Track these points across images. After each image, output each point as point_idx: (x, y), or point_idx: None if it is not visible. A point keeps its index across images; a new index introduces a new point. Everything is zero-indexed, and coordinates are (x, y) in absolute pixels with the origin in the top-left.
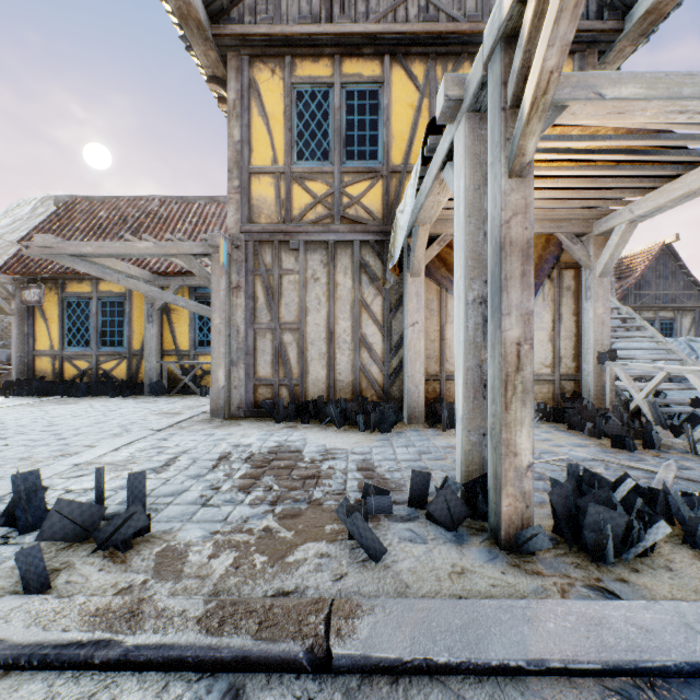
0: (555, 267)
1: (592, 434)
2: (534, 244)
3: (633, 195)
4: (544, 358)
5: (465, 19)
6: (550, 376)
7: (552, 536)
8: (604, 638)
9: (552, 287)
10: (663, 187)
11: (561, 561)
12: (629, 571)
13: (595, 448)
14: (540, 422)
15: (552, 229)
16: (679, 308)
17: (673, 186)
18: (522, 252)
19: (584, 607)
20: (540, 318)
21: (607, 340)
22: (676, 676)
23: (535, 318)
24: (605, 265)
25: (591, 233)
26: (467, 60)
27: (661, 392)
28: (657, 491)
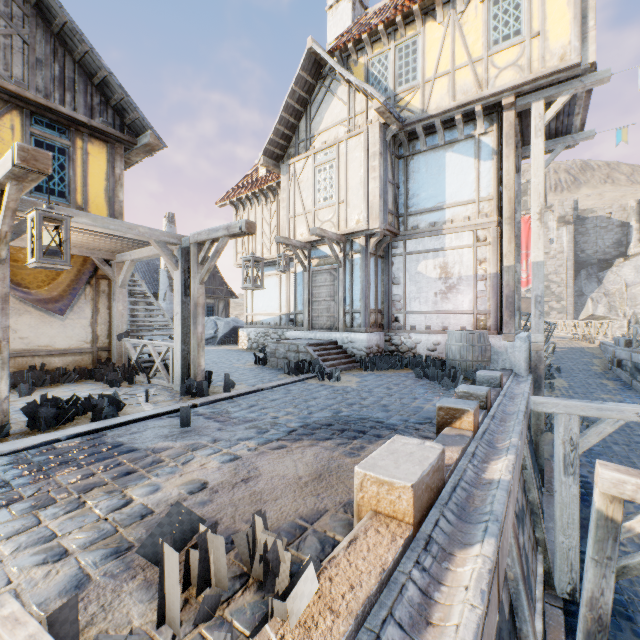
0: (94, 277)
1: (106, 382)
2: (75, 261)
3: (129, 248)
4: (86, 337)
5: (12, 81)
6: (91, 349)
7: (27, 429)
8: (16, 445)
9: (93, 290)
10: (141, 249)
11: (23, 435)
12: (55, 429)
13: (100, 389)
14: (80, 381)
15: (89, 254)
16: (218, 298)
17: (144, 250)
18: (3, 298)
19: (16, 441)
20: (84, 311)
21: (126, 326)
22: (41, 447)
23: (79, 310)
24: (123, 281)
25: (116, 260)
26: (17, 109)
27: (159, 353)
28: (87, 399)
